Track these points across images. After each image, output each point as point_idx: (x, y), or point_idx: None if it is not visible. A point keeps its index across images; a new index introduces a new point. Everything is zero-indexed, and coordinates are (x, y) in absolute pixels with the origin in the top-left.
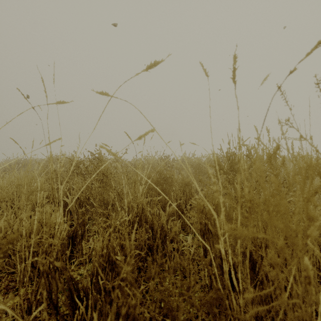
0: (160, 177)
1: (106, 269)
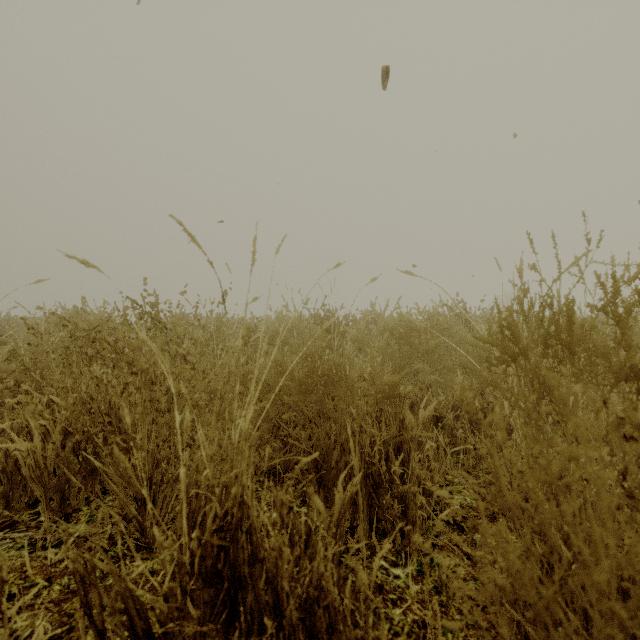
0: (311, 371)
1: None
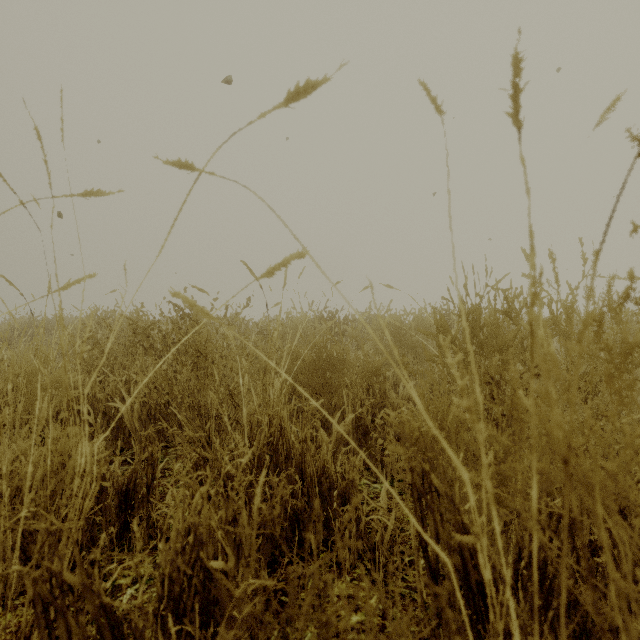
0: (318, 357)
1: (192, 582)
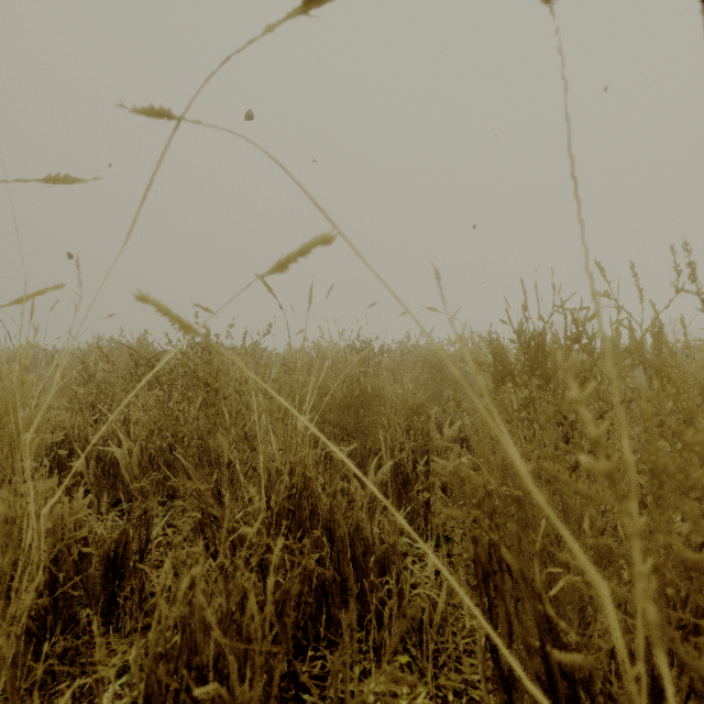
0: (350, 392)
1: (178, 698)
